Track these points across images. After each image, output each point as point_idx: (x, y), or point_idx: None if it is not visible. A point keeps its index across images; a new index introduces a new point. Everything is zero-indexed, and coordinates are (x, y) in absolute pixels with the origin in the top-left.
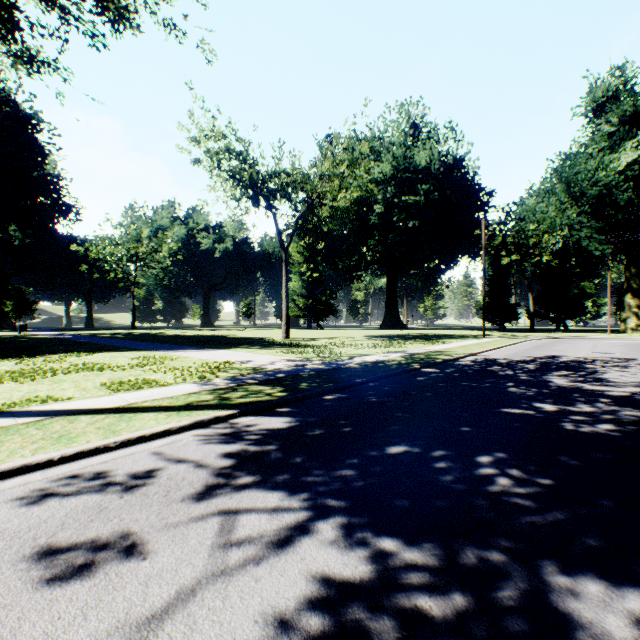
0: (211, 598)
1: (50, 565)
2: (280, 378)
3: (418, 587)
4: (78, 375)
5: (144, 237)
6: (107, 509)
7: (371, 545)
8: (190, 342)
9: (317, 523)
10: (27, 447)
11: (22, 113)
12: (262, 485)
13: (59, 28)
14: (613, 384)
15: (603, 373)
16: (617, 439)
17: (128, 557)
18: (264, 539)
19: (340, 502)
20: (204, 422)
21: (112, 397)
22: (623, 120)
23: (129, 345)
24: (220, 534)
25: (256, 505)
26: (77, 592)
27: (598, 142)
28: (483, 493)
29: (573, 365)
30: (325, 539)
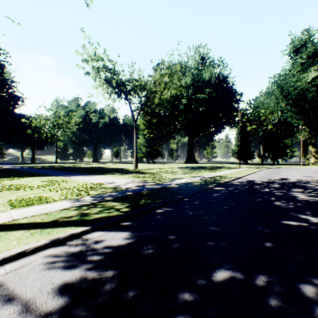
0: None
1: None
2: (128, 195)
3: None
4: None
5: (61, 115)
6: None
7: None
8: (82, 171)
9: None
10: None
11: None
12: None
13: None
14: None
15: None
16: None
17: None
18: None
19: None
20: (59, 240)
21: (3, 214)
22: (309, 56)
23: (47, 173)
24: None
25: None
26: None
27: (296, 68)
28: None
29: (300, 184)
30: None
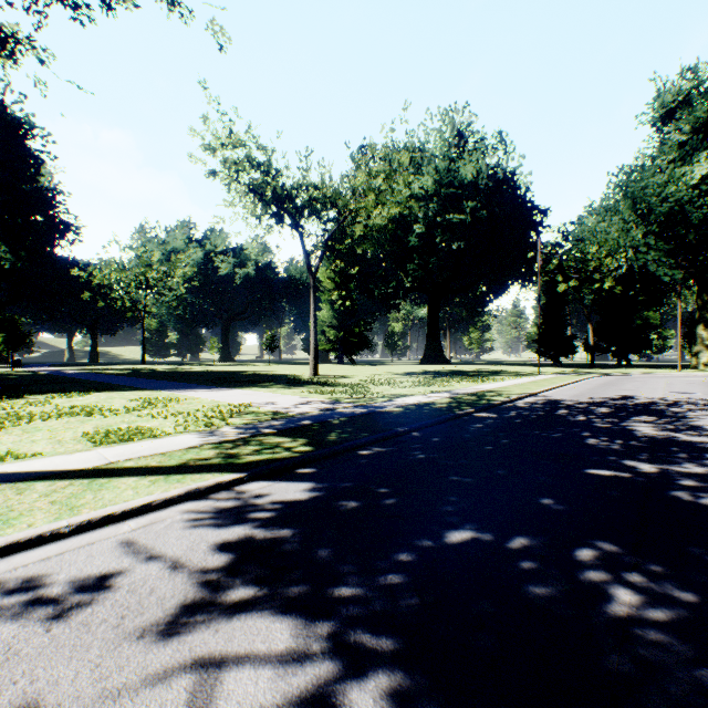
0: None
1: None
2: (304, 426)
3: None
4: (59, 422)
5: (155, 261)
6: (17, 657)
7: None
8: (204, 380)
9: (349, 690)
10: None
11: (11, 117)
12: (267, 604)
13: (37, 0)
14: None
15: (694, 419)
16: None
17: None
18: None
19: (385, 641)
20: (199, 491)
21: (88, 453)
22: (696, 128)
23: (132, 383)
24: None
25: (253, 647)
26: None
27: (667, 153)
28: (602, 621)
29: (654, 408)
30: None
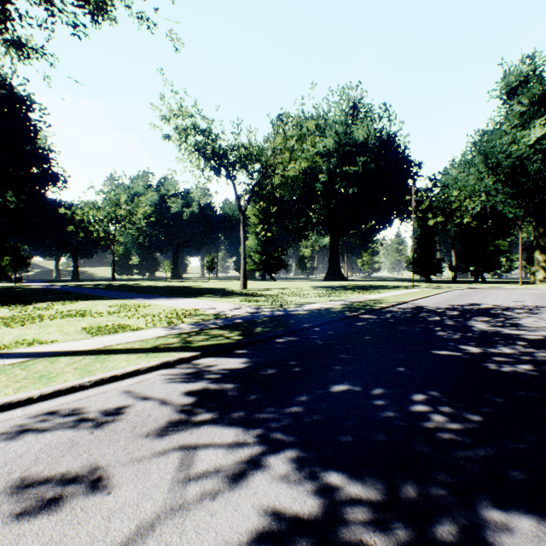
0: (169, 533)
1: (21, 499)
2: (238, 323)
3: (363, 522)
4: (62, 321)
5: (122, 202)
6: (78, 444)
7: (318, 480)
8: (161, 292)
9: (269, 458)
10: (10, 386)
11: (17, 95)
12: (219, 421)
13: (46, 19)
14: (528, 329)
15: (518, 319)
16: (536, 378)
17: (94, 491)
18: (220, 474)
19: (290, 438)
20: (170, 363)
21: (90, 340)
22: (533, 101)
23: (108, 294)
24: (180, 469)
25: (214, 440)
26: (43, 527)
27: (511, 120)
28: (419, 429)
29: (492, 312)
30: (276, 474)
